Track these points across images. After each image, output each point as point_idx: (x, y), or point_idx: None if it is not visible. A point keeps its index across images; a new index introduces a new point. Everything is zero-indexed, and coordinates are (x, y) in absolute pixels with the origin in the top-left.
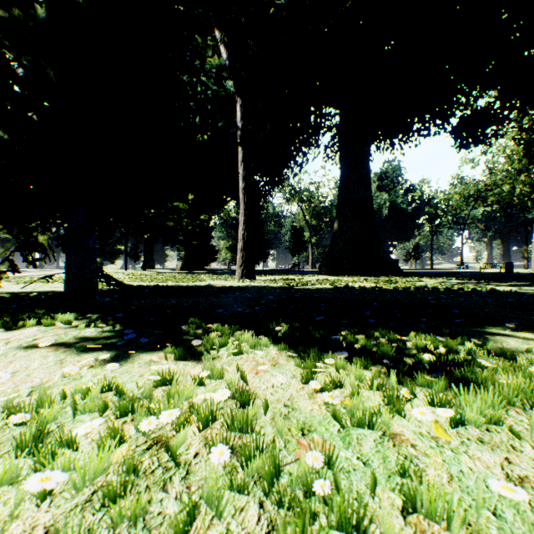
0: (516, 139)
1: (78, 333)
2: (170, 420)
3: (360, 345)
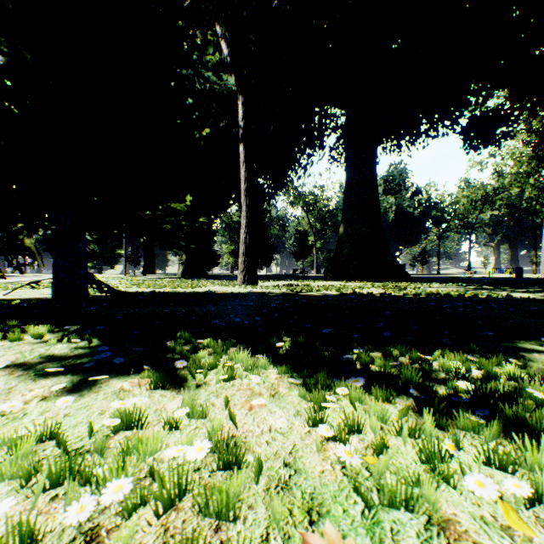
0: (525, 141)
1: (47, 350)
2: (116, 498)
3: (377, 367)
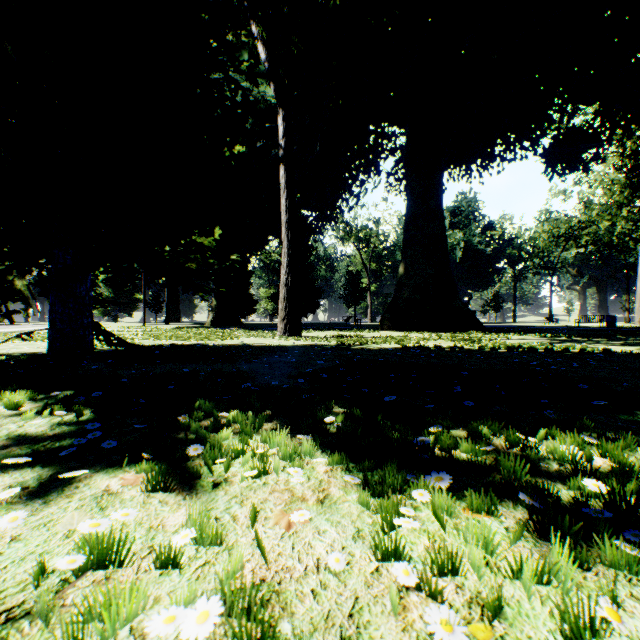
0: (617, 166)
1: (19, 426)
2: None
3: (463, 452)
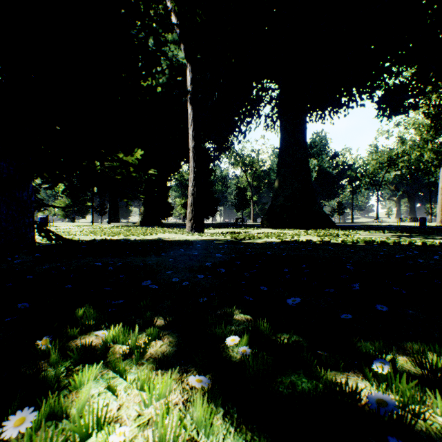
0: (425, 113)
1: None
2: None
3: (439, 416)
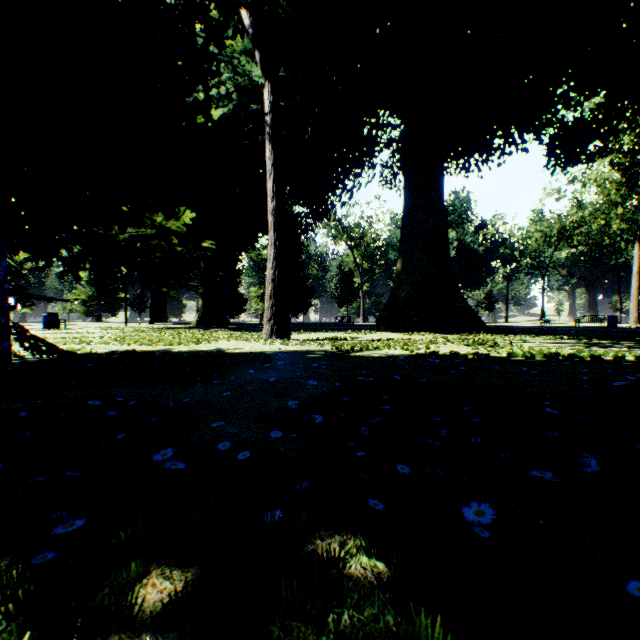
0: (614, 164)
1: None
2: None
3: None
